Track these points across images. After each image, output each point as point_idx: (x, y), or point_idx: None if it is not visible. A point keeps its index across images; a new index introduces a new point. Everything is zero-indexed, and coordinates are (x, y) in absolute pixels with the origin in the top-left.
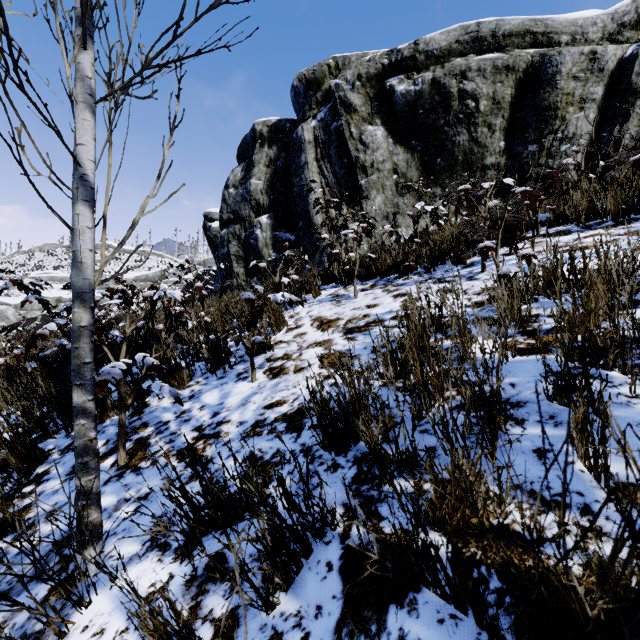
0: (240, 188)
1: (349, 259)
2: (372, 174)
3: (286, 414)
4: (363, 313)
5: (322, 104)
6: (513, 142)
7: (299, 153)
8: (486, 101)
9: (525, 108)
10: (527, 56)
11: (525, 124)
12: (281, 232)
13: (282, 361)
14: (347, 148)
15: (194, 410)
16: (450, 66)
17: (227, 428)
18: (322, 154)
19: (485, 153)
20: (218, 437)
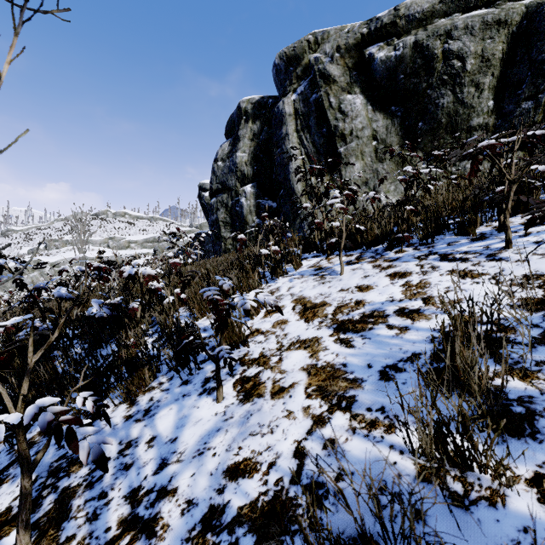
0: (227, 161)
1: (331, 228)
2: (351, 141)
3: (256, 505)
4: (355, 298)
5: (302, 78)
6: (503, 100)
7: (280, 126)
8: (474, 59)
9: (518, 63)
10: (521, 8)
11: (517, 80)
12: (264, 200)
13: (257, 368)
14: (326, 118)
15: (141, 444)
16: (433, 27)
17: (168, 512)
18: (302, 125)
19: (471, 114)
20: (151, 535)
